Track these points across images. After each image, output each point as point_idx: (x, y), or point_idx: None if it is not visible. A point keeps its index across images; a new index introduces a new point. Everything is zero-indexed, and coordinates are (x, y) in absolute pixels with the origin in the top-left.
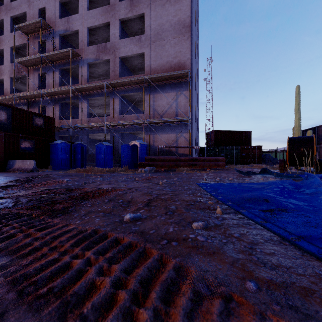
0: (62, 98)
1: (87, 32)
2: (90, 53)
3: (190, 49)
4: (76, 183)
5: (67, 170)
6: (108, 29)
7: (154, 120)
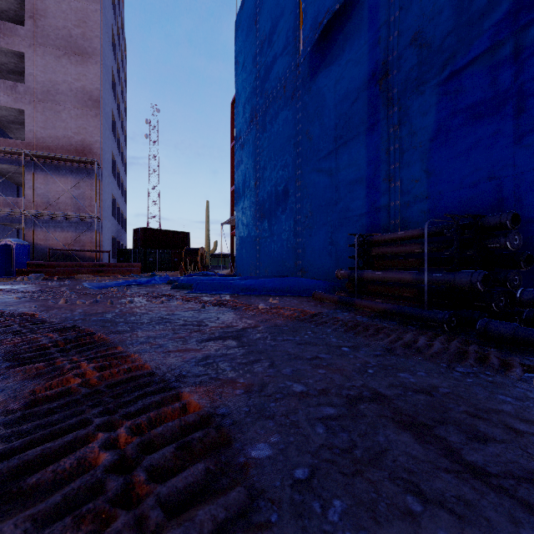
0: None
1: None
2: None
3: (101, 130)
4: None
5: None
6: None
7: (43, 213)
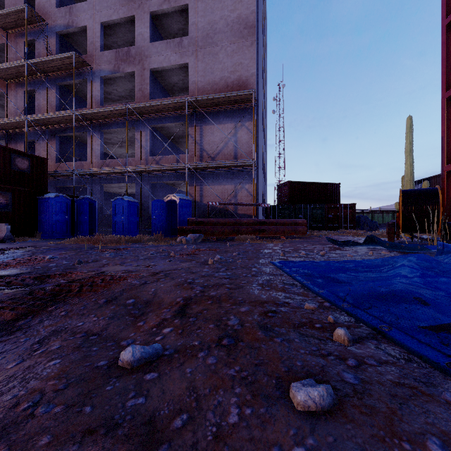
0: (61, 129)
1: (101, 31)
2: (105, 61)
3: (256, 60)
4: (64, 263)
5: (64, 239)
6: (134, 27)
7: (202, 164)
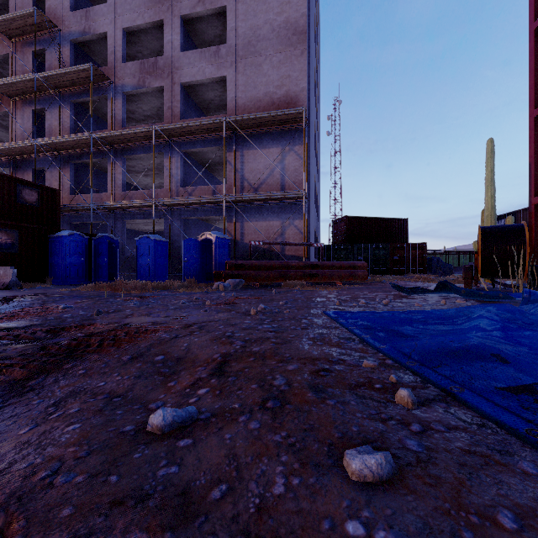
0: (75, 155)
1: (123, 38)
2: (128, 74)
3: (307, 73)
4: (81, 314)
5: (80, 285)
6: (162, 34)
7: (243, 196)
